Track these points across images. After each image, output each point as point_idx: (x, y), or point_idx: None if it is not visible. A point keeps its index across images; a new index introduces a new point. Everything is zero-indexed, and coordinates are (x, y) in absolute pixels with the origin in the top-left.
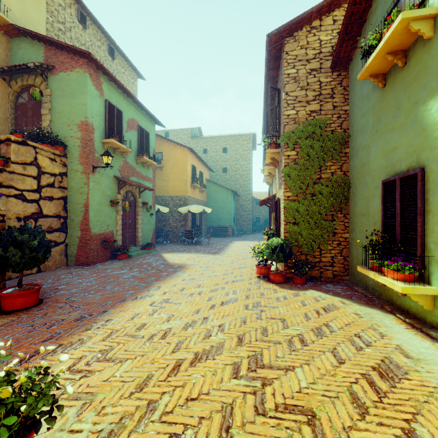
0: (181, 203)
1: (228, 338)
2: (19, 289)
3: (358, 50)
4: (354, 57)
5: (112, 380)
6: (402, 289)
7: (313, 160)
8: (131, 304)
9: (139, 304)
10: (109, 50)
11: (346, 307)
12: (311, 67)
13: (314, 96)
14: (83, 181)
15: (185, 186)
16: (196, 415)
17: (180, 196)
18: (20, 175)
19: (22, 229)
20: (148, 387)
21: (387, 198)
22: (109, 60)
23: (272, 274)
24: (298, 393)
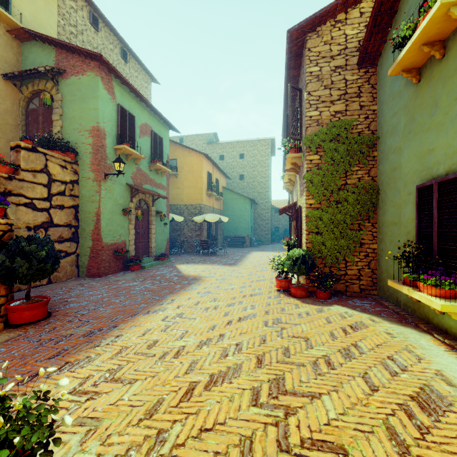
0: (196, 212)
1: (247, 358)
2: (27, 301)
3: (389, 44)
4: (383, 52)
5: (120, 403)
6: (442, 306)
7: (338, 165)
8: (142, 318)
9: (151, 319)
10: (122, 53)
11: (376, 325)
12: (335, 64)
13: (339, 96)
14: (95, 188)
15: (200, 194)
16: (211, 450)
17: (195, 204)
18: (30, 183)
19: (30, 239)
20: (159, 414)
21: (422, 205)
22: (121, 64)
23: (293, 287)
24: (326, 426)
